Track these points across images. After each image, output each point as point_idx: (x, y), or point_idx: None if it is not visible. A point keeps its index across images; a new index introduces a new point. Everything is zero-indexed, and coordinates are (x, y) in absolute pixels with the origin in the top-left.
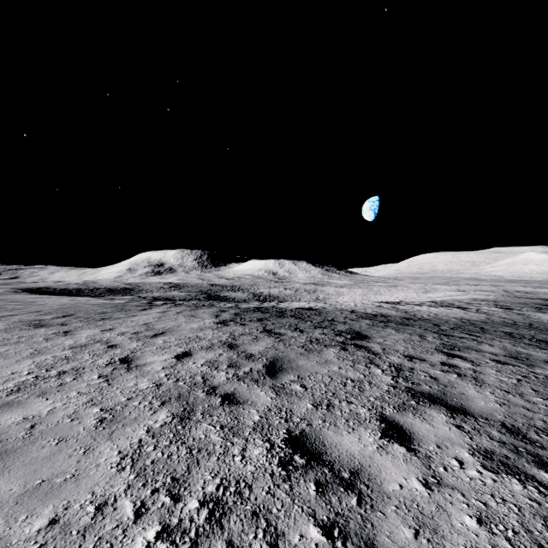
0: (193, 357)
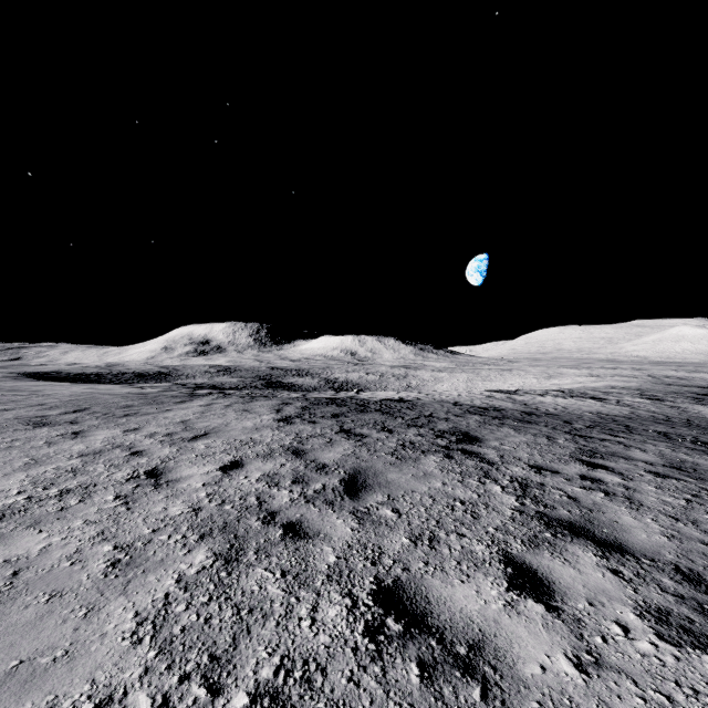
0: (245, 469)
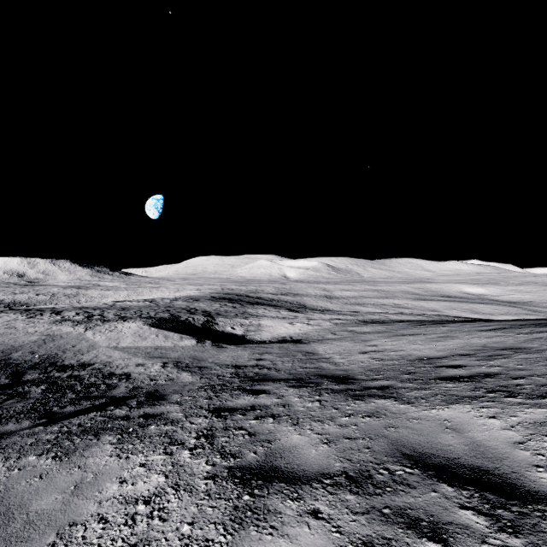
0: None
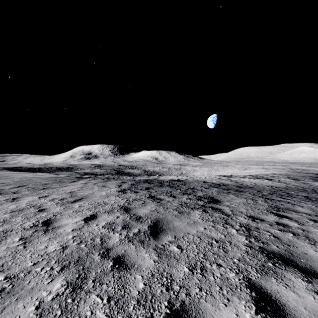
0: (97, 219)
